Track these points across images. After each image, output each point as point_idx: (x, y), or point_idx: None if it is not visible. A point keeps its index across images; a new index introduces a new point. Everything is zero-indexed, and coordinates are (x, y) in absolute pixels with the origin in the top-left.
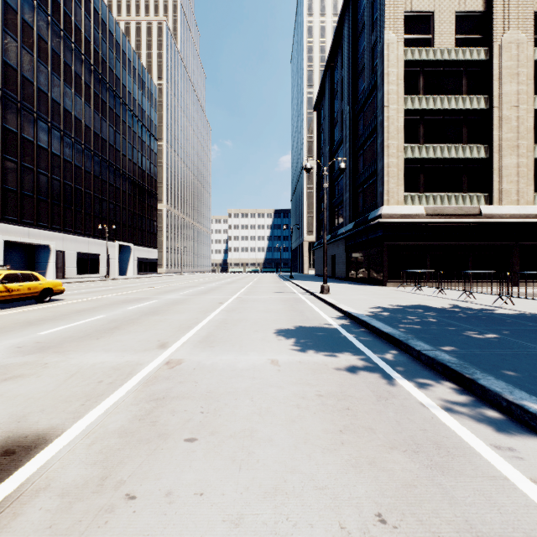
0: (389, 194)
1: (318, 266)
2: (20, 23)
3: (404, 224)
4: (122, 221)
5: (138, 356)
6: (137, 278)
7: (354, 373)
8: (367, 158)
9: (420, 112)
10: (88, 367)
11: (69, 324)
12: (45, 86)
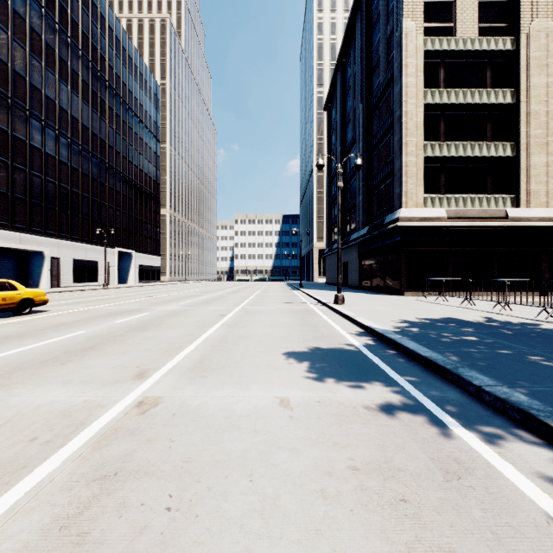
0: (408, 195)
1: (329, 274)
2: (11, 14)
3: (423, 228)
4: (122, 227)
5: (103, 391)
6: (137, 286)
7: (397, 423)
8: (383, 157)
9: (441, 106)
10: (28, 412)
11: (37, 343)
12: (39, 82)
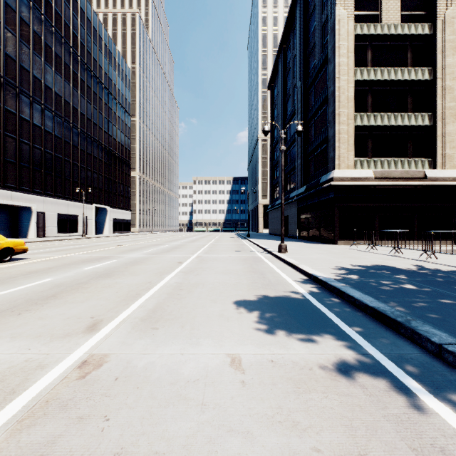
0: (340, 158)
1: (272, 226)
2: (3, 6)
3: (354, 187)
4: (98, 186)
5: (49, 348)
6: (111, 236)
7: (360, 392)
8: (318, 127)
9: (369, 82)
10: None
11: (4, 290)
12: (27, 63)
